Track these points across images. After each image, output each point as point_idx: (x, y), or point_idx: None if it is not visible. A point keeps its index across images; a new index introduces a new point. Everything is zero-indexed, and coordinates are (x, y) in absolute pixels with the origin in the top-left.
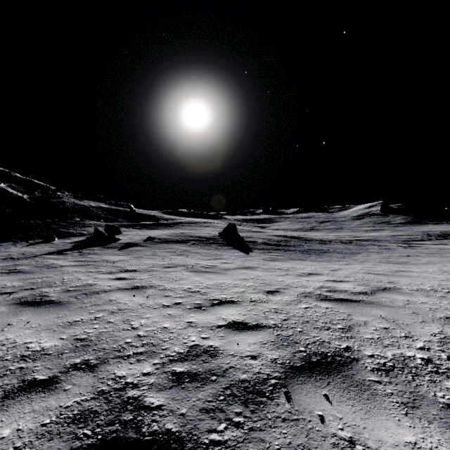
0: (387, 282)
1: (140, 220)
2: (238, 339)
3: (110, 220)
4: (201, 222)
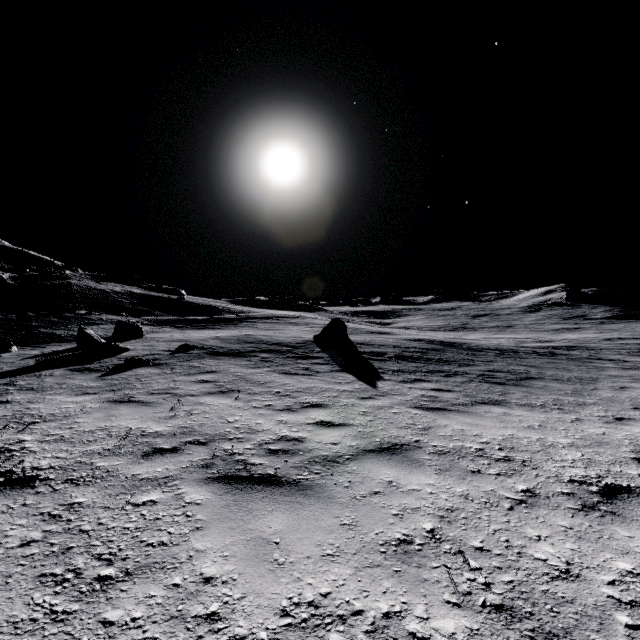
0: None
1: (190, 313)
2: None
3: (139, 313)
4: (286, 316)
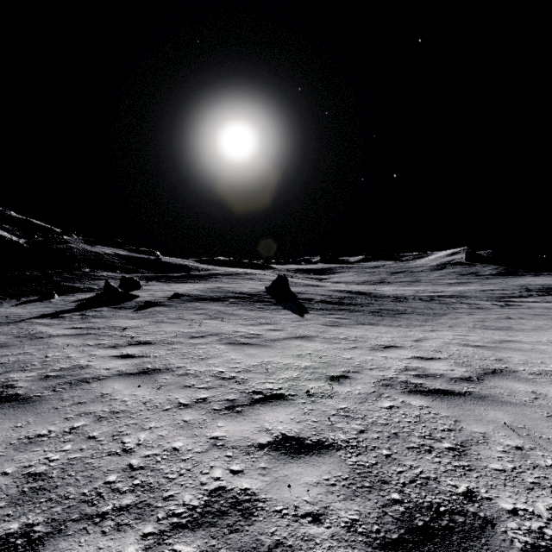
0: (494, 359)
1: (167, 271)
2: (290, 474)
3: (128, 271)
4: (243, 273)
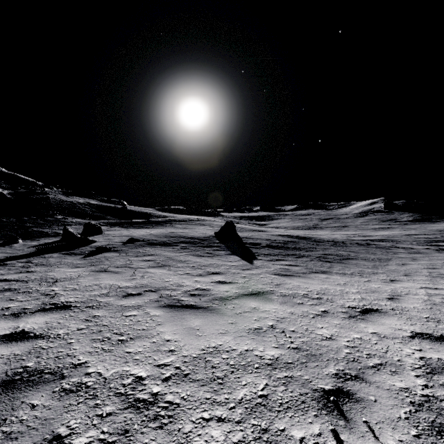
0: None
1: (130, 217)
2: None
3: (97, 217)
4: (196, 220)
